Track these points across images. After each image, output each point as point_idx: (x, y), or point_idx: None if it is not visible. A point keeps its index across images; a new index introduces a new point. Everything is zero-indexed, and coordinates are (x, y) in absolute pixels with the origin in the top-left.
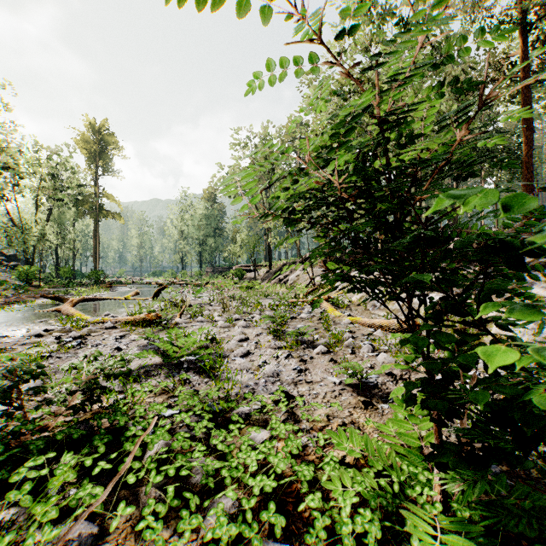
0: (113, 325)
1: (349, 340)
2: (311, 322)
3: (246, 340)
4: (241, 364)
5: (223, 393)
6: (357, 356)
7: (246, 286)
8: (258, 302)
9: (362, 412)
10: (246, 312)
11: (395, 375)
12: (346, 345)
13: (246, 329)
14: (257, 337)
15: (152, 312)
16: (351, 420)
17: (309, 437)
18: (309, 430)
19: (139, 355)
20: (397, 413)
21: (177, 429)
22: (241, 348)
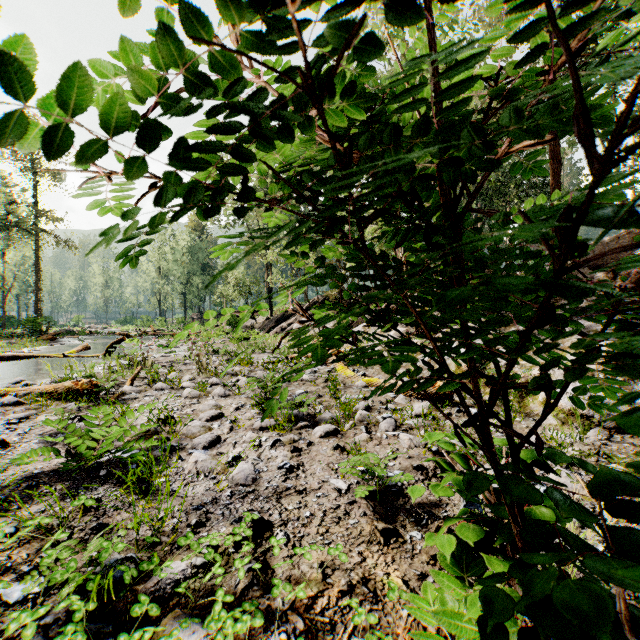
0: (16, 400)
1: (363, 413)
2: (315, 386)
3: (220, 418)
4: (197, 464)
5: (150, 528)
6: (374, 437)
7: (238, 336)
8: (247, 359)
9: (380, 552)
10: (230, 373)
11: (426, 470)
12: (359, 421)
13: (224, 399)
14: (236, 412)
15: (88, 377)
16: (362, 573)
17: (284, 632)
18: (286, 612)
19: (21, 459)
20: (447, 593)
21: (19, 639)
22: (204, 434)
